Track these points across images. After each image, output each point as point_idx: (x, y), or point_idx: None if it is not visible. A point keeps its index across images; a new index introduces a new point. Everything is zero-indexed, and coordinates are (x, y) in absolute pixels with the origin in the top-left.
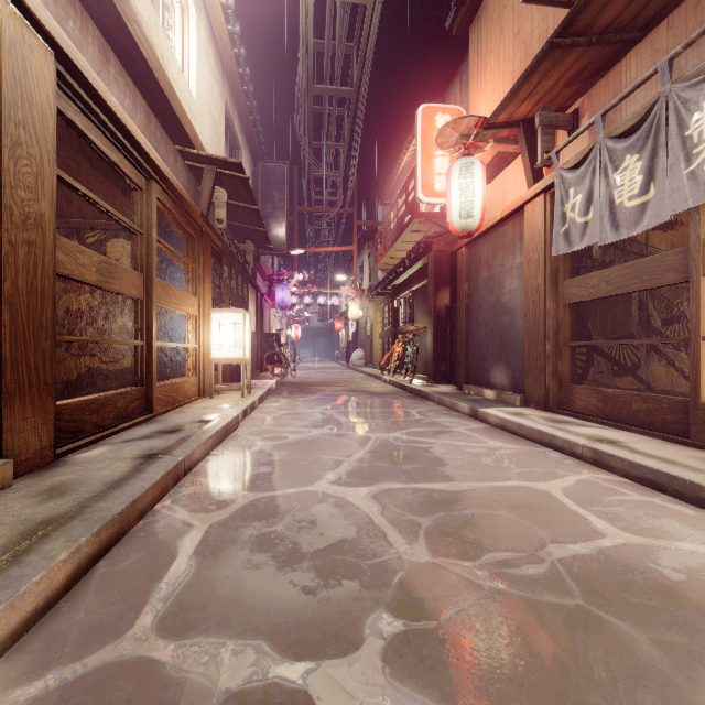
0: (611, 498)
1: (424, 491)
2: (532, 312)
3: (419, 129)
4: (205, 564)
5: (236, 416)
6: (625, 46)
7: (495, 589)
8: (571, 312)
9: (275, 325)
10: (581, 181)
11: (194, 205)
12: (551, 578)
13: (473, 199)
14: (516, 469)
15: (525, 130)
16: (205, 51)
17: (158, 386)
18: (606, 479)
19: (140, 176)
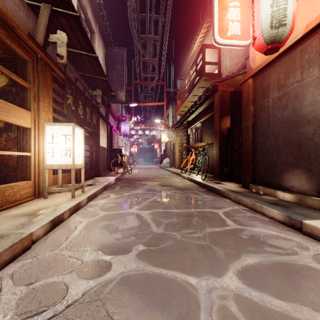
0: None
1: None
2: None
3: None
4: None
5: (19, 240)
6: None
7: None
8: None
9: (122, 145)
10: None
11: (13, 18)
12: None
13: (285, 7)
14: None
15: None
16: None
17: None
18: None
19: None
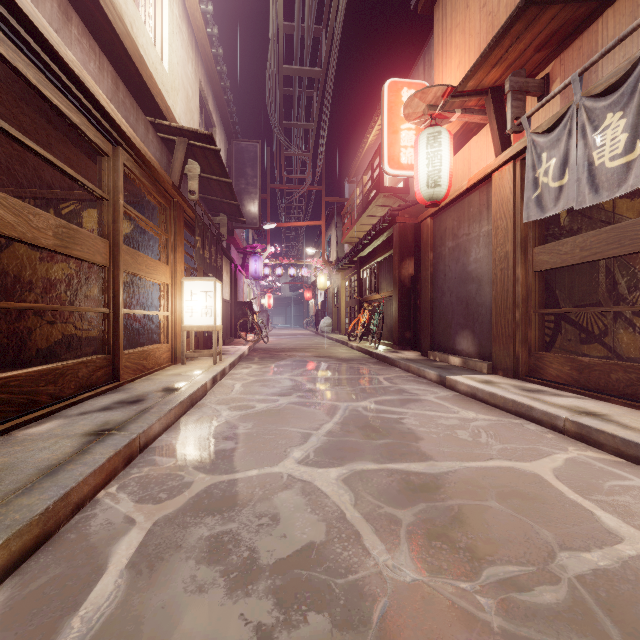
0: (611, 483)
1: (400, 474)
2: (500, 279)
3: (385, 103)
4: (137, 584)
5: (203, 384)
6: (600, 6)
7: (508, 631)
8: (540, 279)
9: (249, 294)
10: (555, 144)
11: (164, 174)
12: (576, 611)
13: (440, 168)
14: (496, 445)
15: (494, 98)
16: (178, 27)
17: (125, 353)
18: (597, 458)
19: (106, 142)
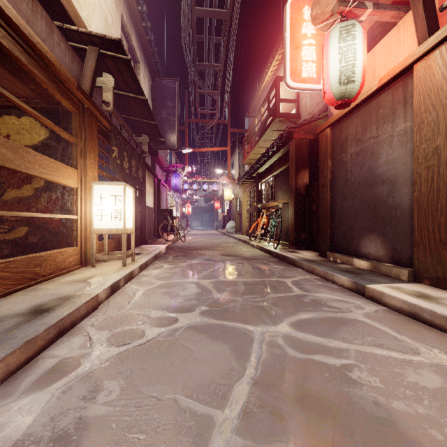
0: None
1: None
2: (426, 178)
3: (288, 20)
4: None
5: (90, 299)
6: None
7: None
8: None
9: (172, 204)
10: None
11: (65, 72)
12: None
13: (354, 63)
14: None
15: None
16: None
17: None
18: None
19: None
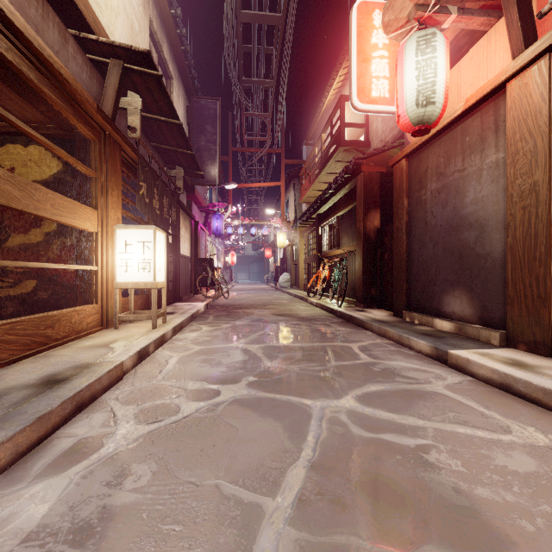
0: None
1: None
2: (522, 221)
3: (354, 27)
4: None
5: (114, 367)
6: None
7: None
8: None
9: (212, 252)
10: None
11: (82, 91)
12: None
13: (434, 80)
14: None
15: None
16: None
17: (2, 323)
18: None
19: None
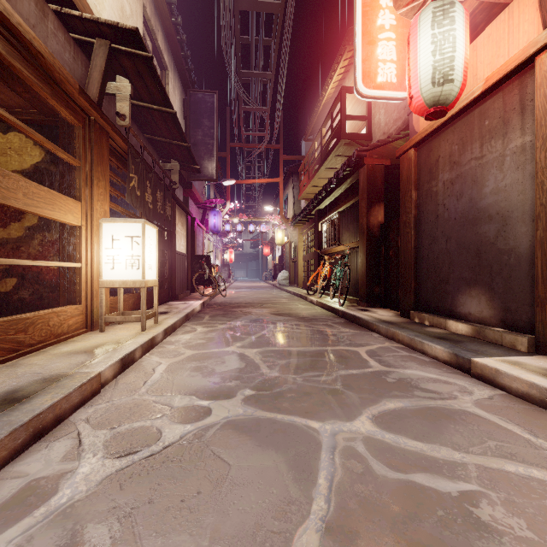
0: None
1: None
2: None
3: (359, 7)
4: None
5: (88, 380)
6: None
7: None
8: None
9: (210, 249)
10: None
11: (61, 69)
12: None
13: (452, 56)
14: None
15: None
16: None
17: None
18: None
19: None
